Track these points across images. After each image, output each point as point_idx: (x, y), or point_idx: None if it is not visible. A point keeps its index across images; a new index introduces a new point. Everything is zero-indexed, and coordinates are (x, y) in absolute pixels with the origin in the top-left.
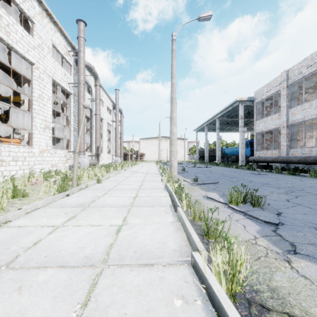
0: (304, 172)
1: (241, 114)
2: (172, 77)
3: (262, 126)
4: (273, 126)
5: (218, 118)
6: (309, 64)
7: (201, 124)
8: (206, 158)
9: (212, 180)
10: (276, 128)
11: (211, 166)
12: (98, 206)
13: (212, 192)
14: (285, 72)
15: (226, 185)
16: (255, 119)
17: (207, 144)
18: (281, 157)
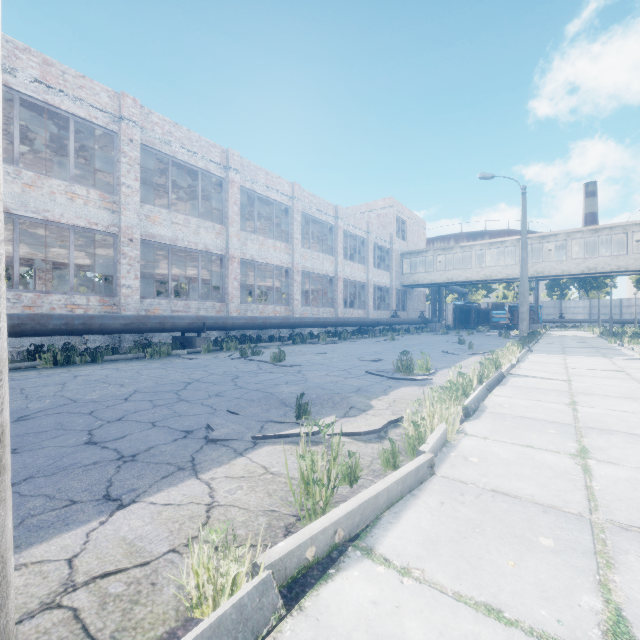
0: None
1: None
2: None
3: None
4: None
5: None
6: None
7: None
8: None
9: (235, 405)
10: None
11: None
12: (639, 399)
13: (386, 387)
14: None
15: (293, 392)
16: None
17: None
18: None
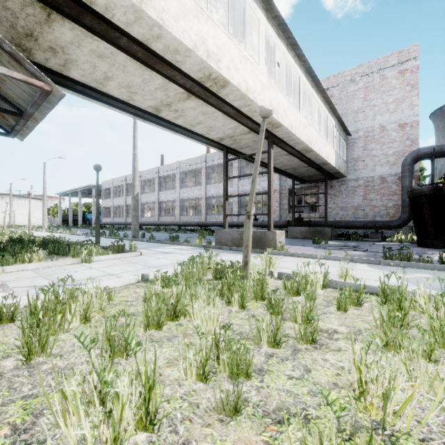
0: (113, 228)
1: (94, 194)
2: (44, 184)
3: (105, 204)
4: (109, 205)
5: (80, 190)
6: (119, 181)
7: (65, 191)
8: (70, 223)
9: None
10: (110, 206)
11: (73, 228)
12: None
13: None
14: (112, 179)
15: None
16: (102, 199)
17: (71, 210)
18: (106, 222)
